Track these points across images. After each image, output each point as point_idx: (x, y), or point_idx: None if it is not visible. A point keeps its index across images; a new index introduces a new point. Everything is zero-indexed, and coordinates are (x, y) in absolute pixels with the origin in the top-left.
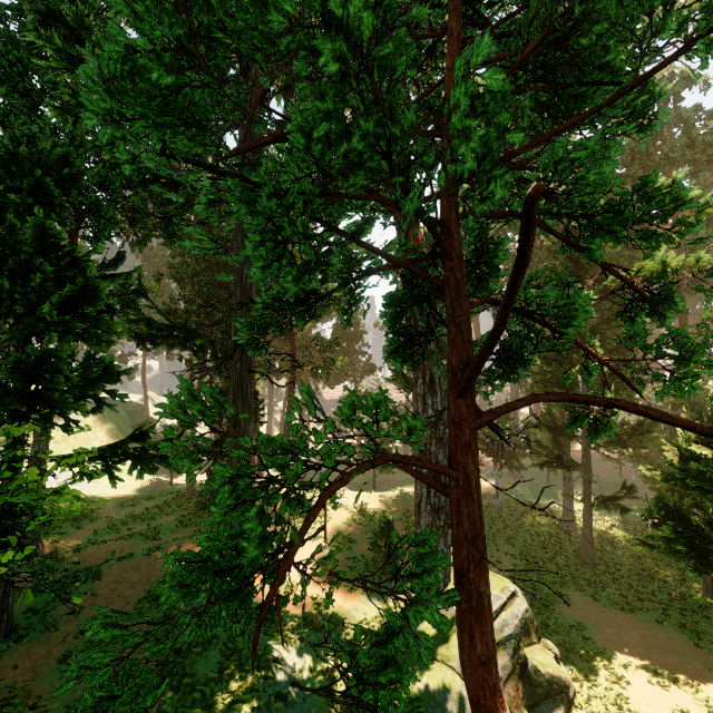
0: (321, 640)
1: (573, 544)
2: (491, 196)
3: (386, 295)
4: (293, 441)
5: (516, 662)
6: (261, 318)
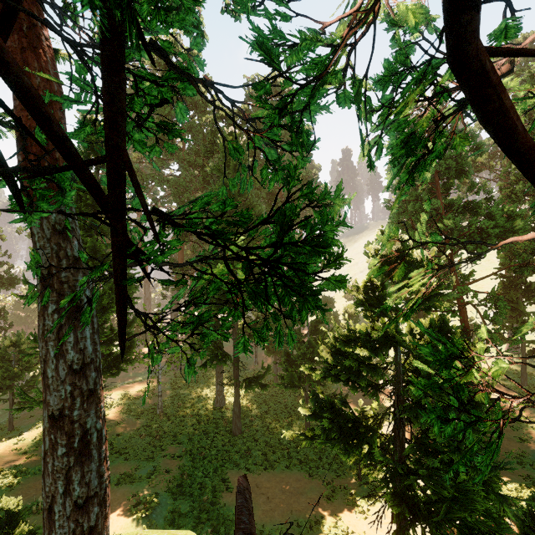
0: None
1: (225, 420)
2: None
3: None
4: None
5: None
6: None
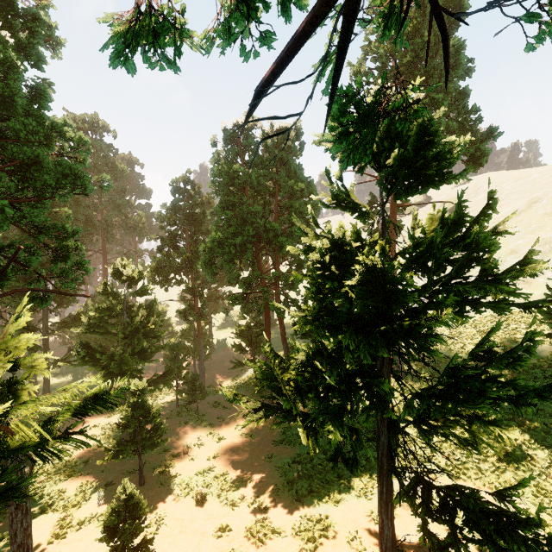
0: None
1: None
2: (2, 227)
3: None
4: None
5: None
6: None
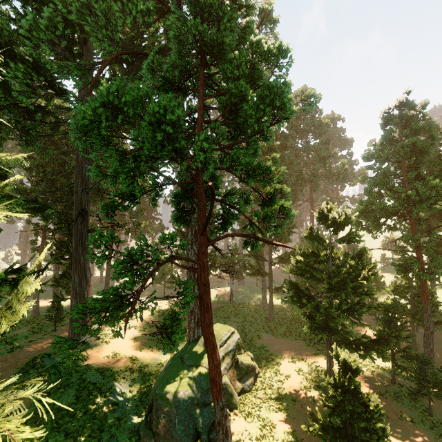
0: (136, 377)
1: (265, 313)
2: (209, 169)
3: (173, 193)
4: (142, 250)
5: (233, 361)
6: (113, 202)
